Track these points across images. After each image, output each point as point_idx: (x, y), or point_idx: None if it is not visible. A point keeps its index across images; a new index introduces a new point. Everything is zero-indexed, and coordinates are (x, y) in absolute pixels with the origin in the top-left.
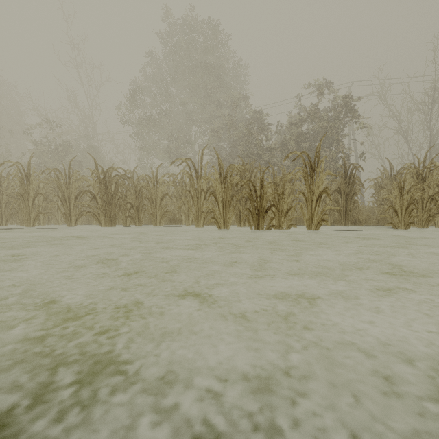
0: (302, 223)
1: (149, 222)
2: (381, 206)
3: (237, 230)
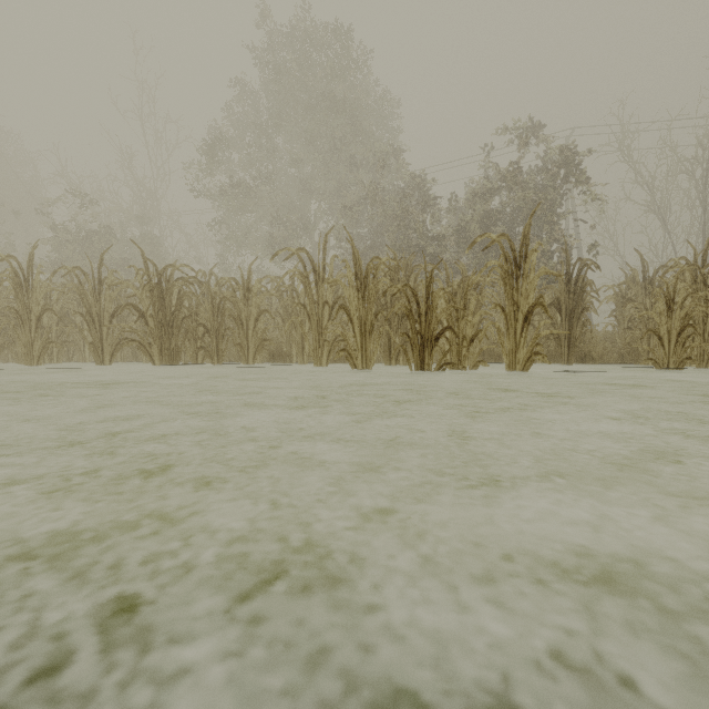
0: (495, 359)
1: (236, 358)
2: (629, 331)
3: (385, 371)
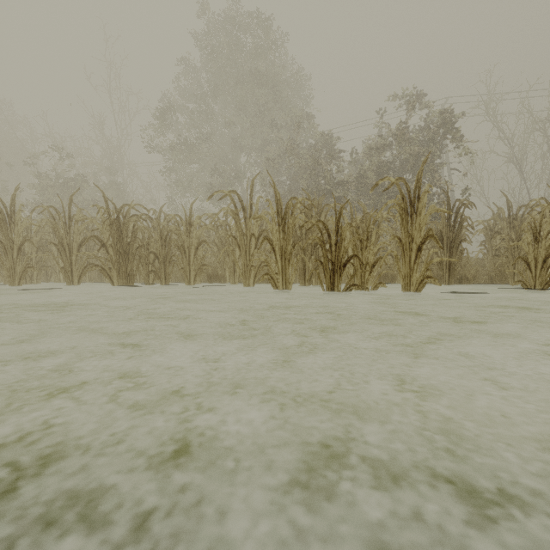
0: (388, 280)
1: (181, 279)
2: (497, 258)
3: (301, 290)
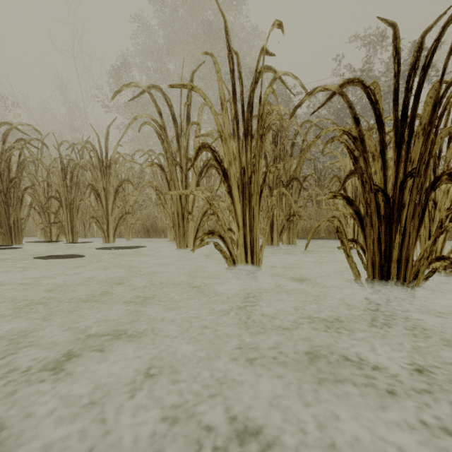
0: None
1: None
2: None
3: (266, 251)
